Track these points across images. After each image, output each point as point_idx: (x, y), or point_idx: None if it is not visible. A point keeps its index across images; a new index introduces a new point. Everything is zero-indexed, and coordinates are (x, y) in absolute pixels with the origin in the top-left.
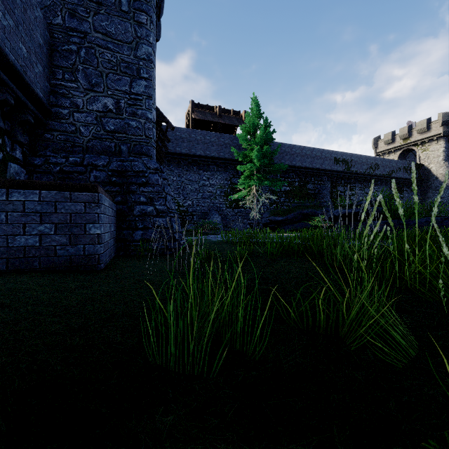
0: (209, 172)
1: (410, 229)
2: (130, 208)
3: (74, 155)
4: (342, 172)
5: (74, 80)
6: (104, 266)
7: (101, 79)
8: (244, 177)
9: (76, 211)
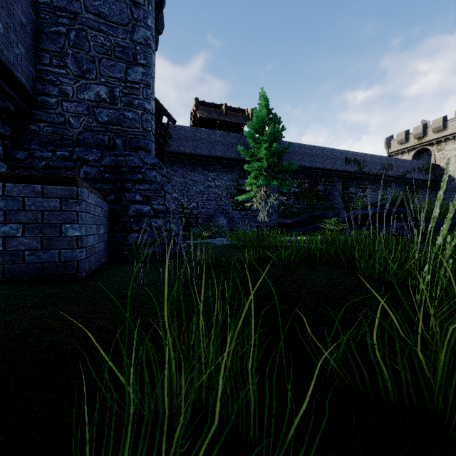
0: (214, 173)
1: (437, 232)
2: (125, 207)
3: (62, 149)
4: (353, 173)
5: (62, 65)
6: (86, 275)
7: (93, 65)
8: (251, 178)
9: (50, 208)
